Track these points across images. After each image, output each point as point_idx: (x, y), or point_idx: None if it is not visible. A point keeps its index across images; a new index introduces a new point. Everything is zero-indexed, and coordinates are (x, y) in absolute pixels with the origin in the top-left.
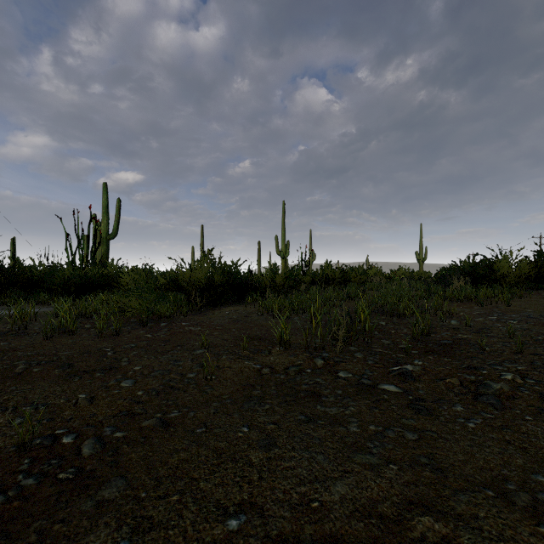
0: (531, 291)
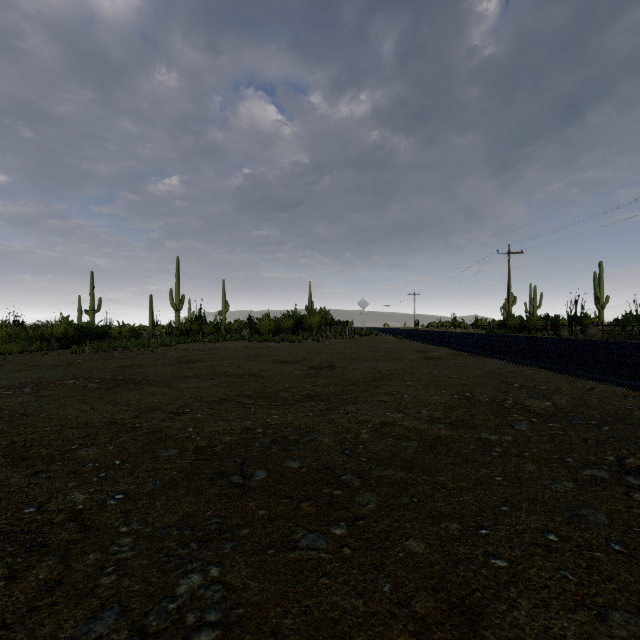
0: None
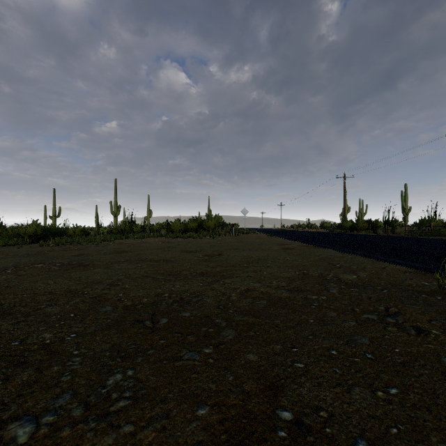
0: None
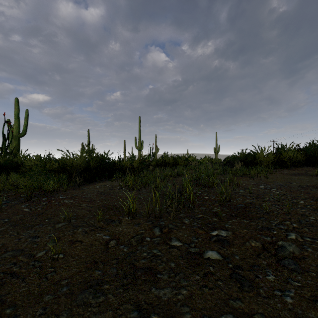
0: (274, 169)
